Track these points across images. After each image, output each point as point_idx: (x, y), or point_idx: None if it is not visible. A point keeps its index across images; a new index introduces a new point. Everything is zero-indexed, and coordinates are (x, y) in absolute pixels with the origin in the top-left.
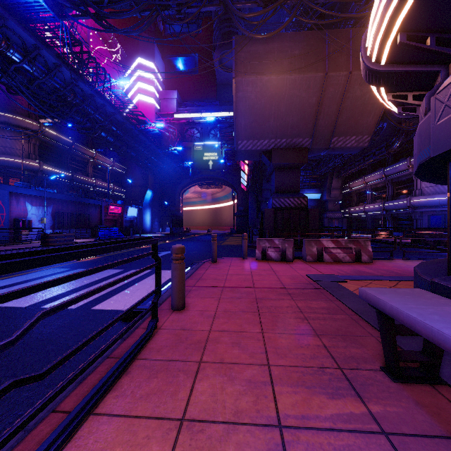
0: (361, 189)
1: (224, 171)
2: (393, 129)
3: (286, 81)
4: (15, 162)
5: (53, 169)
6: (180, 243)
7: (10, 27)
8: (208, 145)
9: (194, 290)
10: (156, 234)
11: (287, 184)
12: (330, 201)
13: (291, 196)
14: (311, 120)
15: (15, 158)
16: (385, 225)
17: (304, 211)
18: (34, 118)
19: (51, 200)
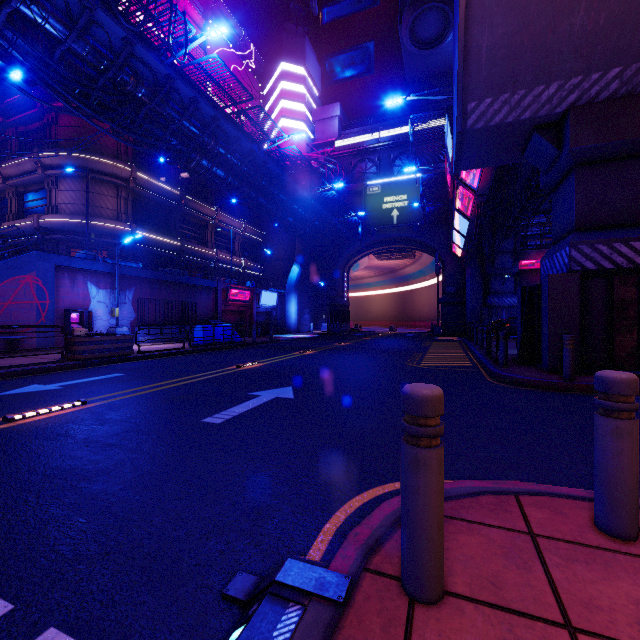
0: None
1: (419, 226)
2: None
3: None
4: (96, 226)
5: (153, 235)
6: (330, 357)
7: None
8: (390, 183)
9: None
10: (304, 334)
11: (616, 203)
12: None
13: (635, 234)
14: None
15: (97, 220)
16: None
17: None
18: (125, 159)
19: (132, 279)
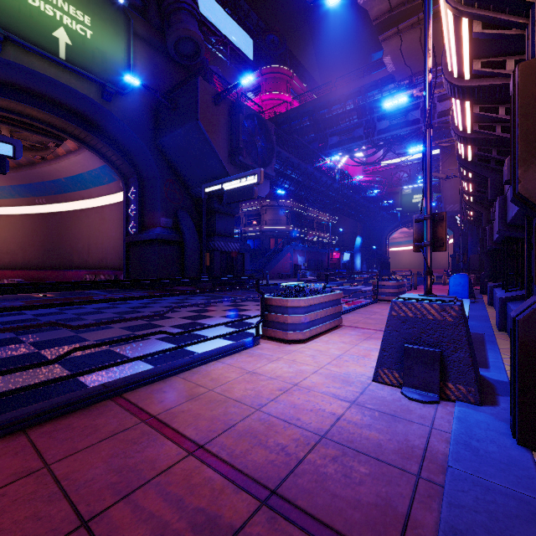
0: None
1: (437, 211)
2: None
3: None
4: (282, 229)
5: (298, 229)
6: None
7: (313, 174)
8: (417, 187)
9: (418, 288)
10: (365, 275)
11: None
12: None
13: None
14: None
15: (282, 226)
16: None
17: None
18: (289, 198)
19: (306, 252)
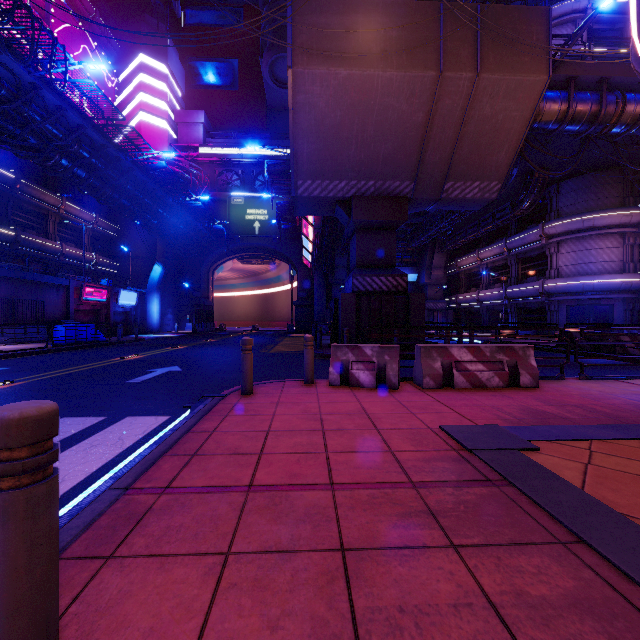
0: (473, 268)
1: (277, 238)
2: (521, 182)
3: (377, 80)
4: None
5: None
6: (201, 350)
7: None
8: (253, 198)
9: (159, 513)
10: (168, 333)
11: (375, 254)
12: (430, 285)
13: (382, 273)
14: (415, 151)
15: None
16: (507, 320)
17: (403, 297)
18: None
19: None
